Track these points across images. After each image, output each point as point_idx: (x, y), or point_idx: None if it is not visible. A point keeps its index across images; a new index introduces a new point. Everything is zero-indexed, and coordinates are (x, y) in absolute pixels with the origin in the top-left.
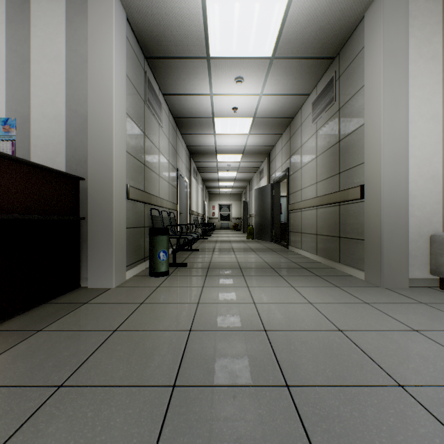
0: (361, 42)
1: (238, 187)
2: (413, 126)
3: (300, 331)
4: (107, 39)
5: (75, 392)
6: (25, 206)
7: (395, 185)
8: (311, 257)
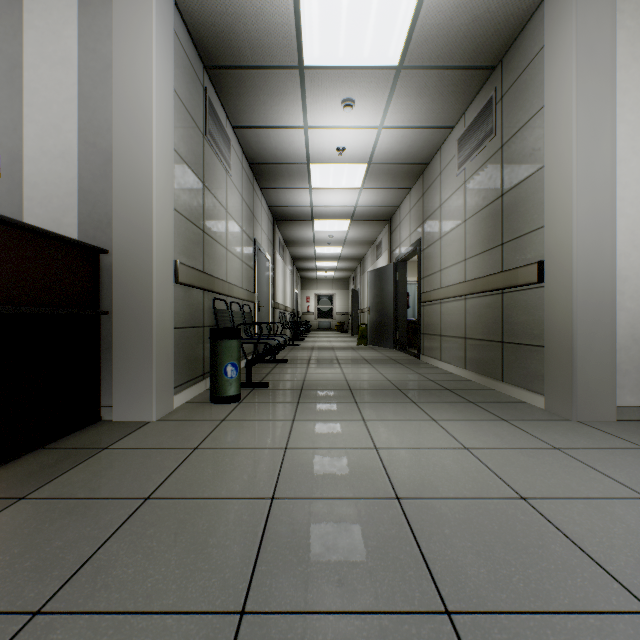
0: (538, 40)
1: (344, 269)
2: (623, 168)
3: (456, 499)
4: (142, 31)
5: (61, 626)
6: (4, 292)
7: (594, 261)
8: (457, 373)
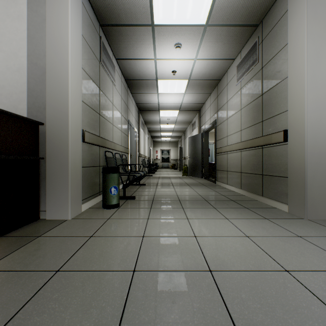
0: (283, 8)
1: (175, 136)
2: None
3: (246, 271)
4: (63, 0)
5: None
6: None
7: (317, 129)
8: (236, 191)
